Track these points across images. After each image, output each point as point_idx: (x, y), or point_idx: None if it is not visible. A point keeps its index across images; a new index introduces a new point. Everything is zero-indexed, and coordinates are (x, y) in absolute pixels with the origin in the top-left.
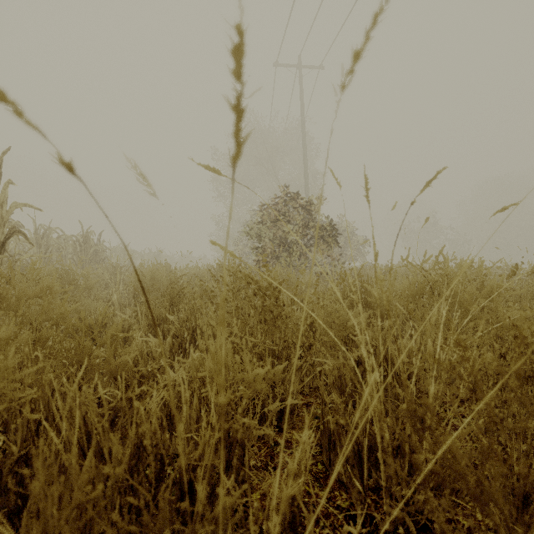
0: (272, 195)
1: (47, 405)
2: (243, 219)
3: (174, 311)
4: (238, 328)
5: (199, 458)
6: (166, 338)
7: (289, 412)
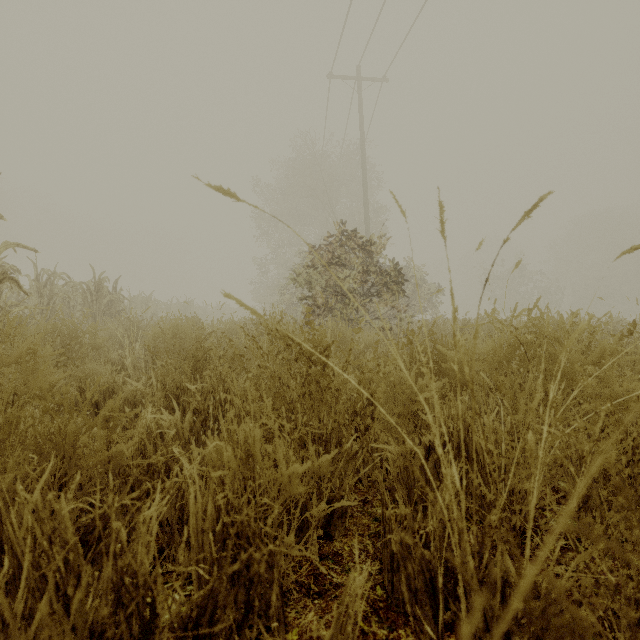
0: (325, 234)
1: (0, 519)
2: (290, 263)
3: (199, 378)
4: (273, 404)
5: (207, 600)
6: (187, 413)
7: (340, 515)
